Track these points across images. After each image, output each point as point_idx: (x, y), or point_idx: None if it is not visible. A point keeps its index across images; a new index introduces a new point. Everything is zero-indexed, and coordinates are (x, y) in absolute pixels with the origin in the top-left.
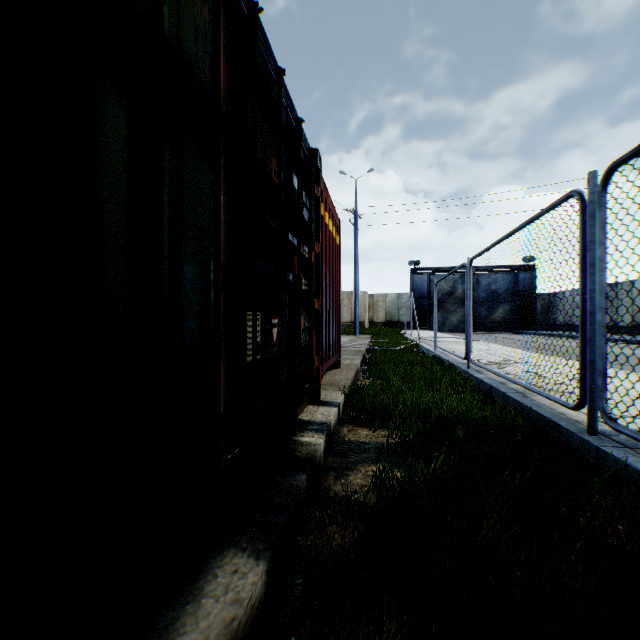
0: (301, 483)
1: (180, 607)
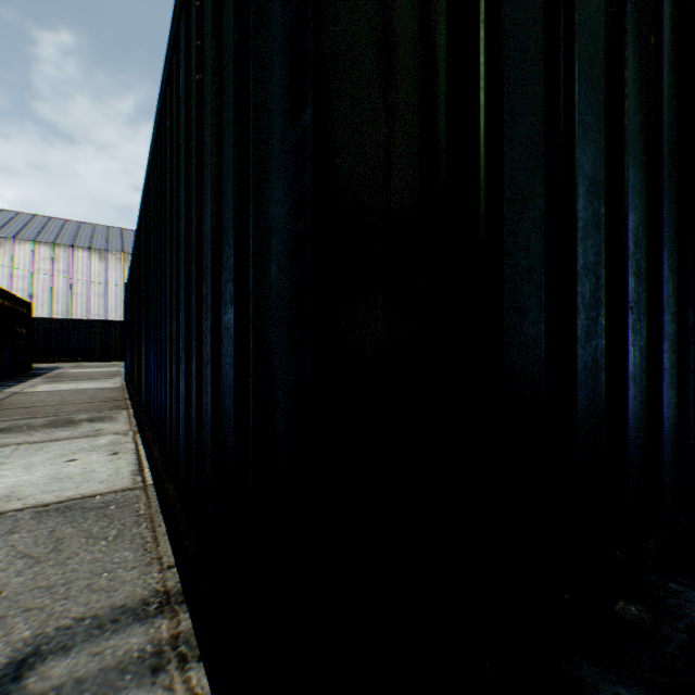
0: None
1: None
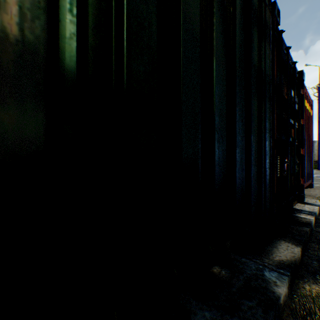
0: (306, 230)
1: (271, 248)
